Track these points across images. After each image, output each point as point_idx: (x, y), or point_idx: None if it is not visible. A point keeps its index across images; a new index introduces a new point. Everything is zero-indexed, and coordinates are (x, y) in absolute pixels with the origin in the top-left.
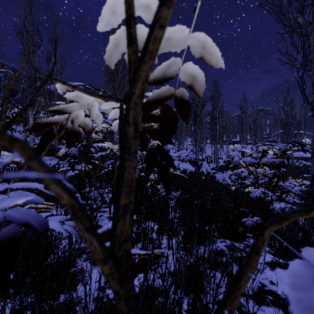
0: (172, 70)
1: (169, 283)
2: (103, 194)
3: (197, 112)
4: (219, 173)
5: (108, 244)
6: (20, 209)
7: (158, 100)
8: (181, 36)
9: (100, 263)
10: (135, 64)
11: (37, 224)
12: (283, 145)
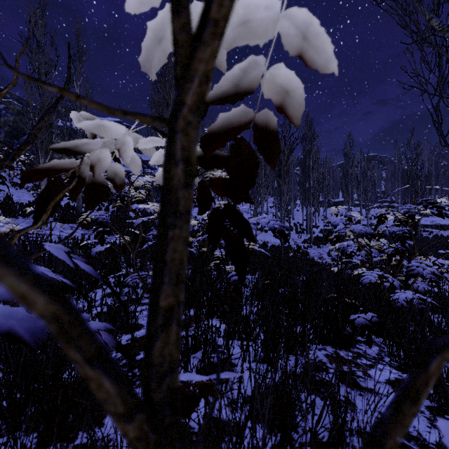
0: (250, 78)
1: (244, 419)
2: (146, 278)
3: (283, 160)
4: (314, 248)
5: None
6: (0, 308)
7: (227, 131)
8: (267, 16)
9: (120, 421)
10: (186, 48)
11: (27, 334)
12: (411, 207)
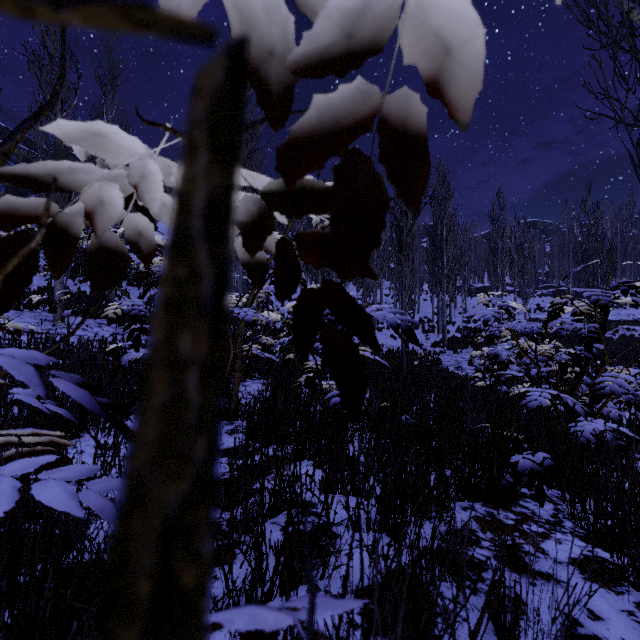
0: (377, 14)
1: None
2: None
3: (405, 226)
4: (448, 353)
5: None
6: None
7: (327, 136)
8: None
9: None
10: None
11: None
12: (602, 294)
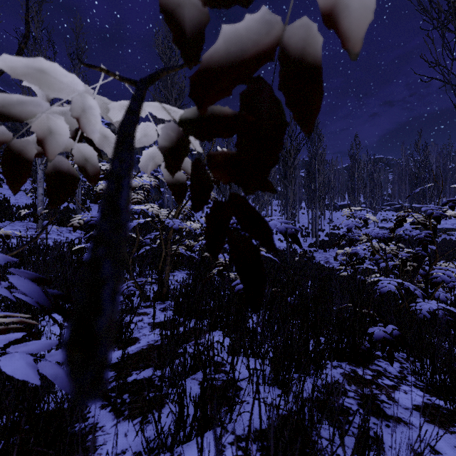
0: None
1: None
2: (144, 286)
3: (289, 161)
4: (320, 252)
5: (146, 374)
6: None
7: (234, 65)
8: None
9: None
10: None
11: None
12: (435, 208)
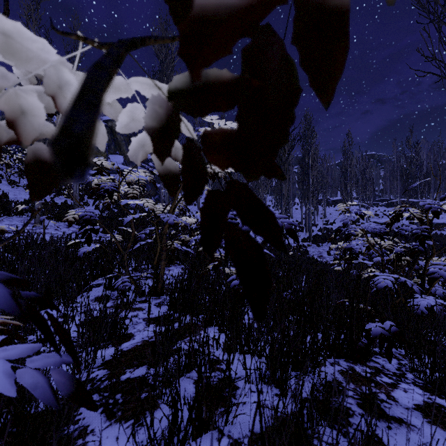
0: None
1: None
2: (139, 280)
3: (284, 156)
4: (313, 246)
5: (139, 372)
6: None
7: (235, 13)
8: None
9: None
10: None
11: None
12: (433, 203)
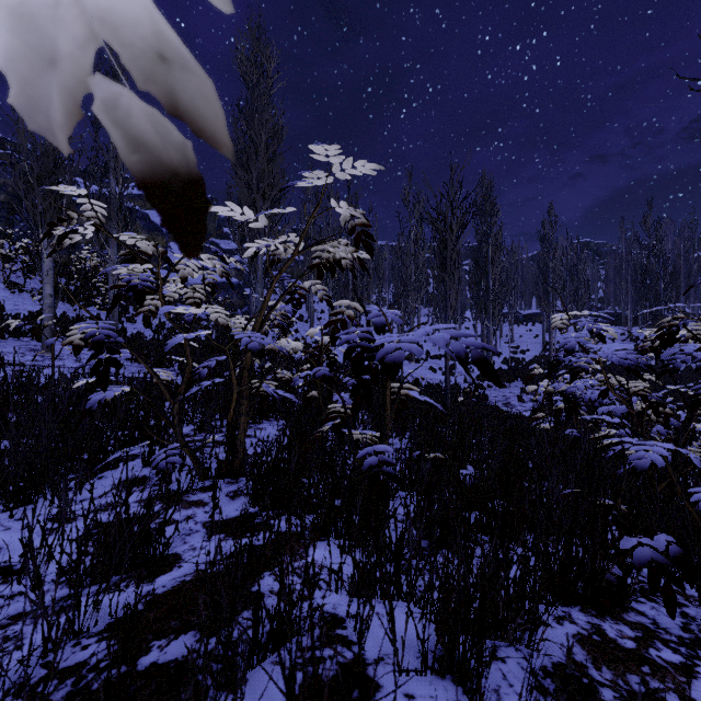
0: None
1: None
2: (202, 450)
3: (450, 241)
4: (495, 388)
5: (179, 649)
6: None
7: None
8: None
9: None
10: None
11: None
12: None
